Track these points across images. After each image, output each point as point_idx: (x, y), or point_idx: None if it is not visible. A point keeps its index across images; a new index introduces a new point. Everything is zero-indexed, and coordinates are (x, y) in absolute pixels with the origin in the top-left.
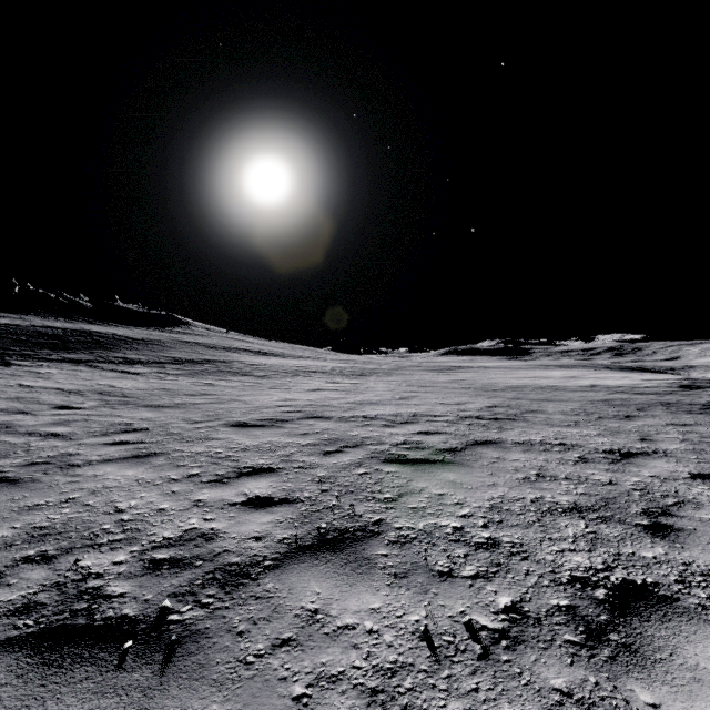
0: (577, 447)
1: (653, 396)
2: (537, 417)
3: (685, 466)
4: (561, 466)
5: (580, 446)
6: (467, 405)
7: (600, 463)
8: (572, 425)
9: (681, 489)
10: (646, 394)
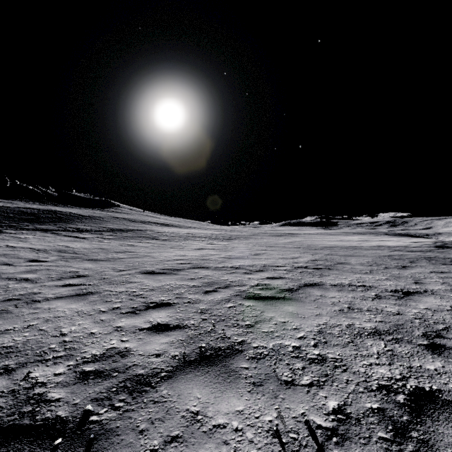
0: (373, 288)
1: (419, 253)
2: (345, 267)
3: (446, 301)
4: (364, 301)
5: (375, 287)
6: (298, 259)
7: (390, 299)
8: (369, 272)
9: (447, 318)
10: (414, 251)
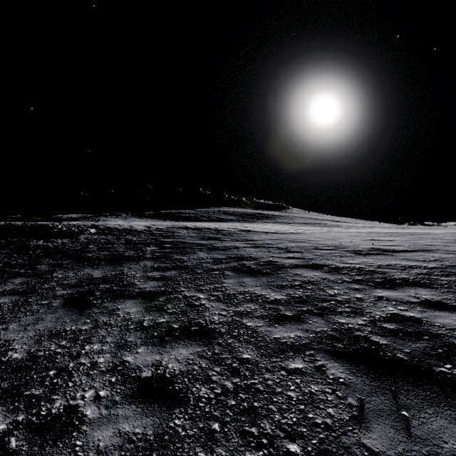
0: None
1: None
2: None
3: None
4: None
5: None
6: None
7: None
8: None
9: None
10: None
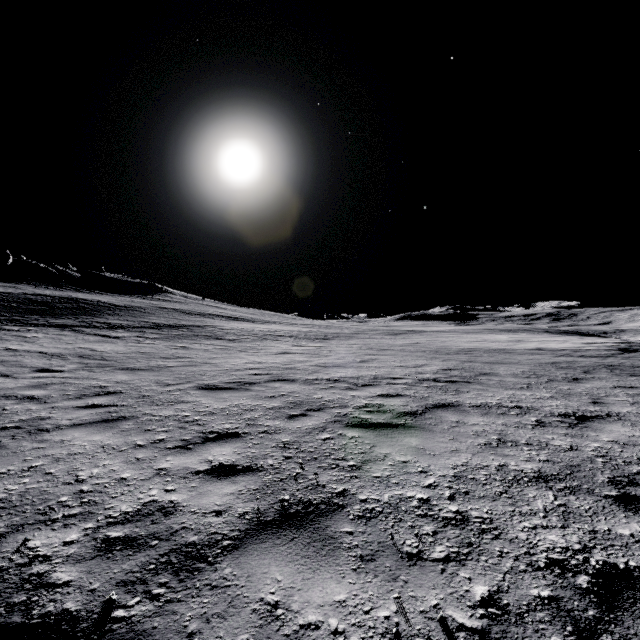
0: (533, 410)
1: (596, 359)
2: (491, 380)
3: None
4: (521, 430)
5: (536, 409)
6: (424, 368)
7: (558, 427)
8: (525, 387)
9: None
10: (589, 357)
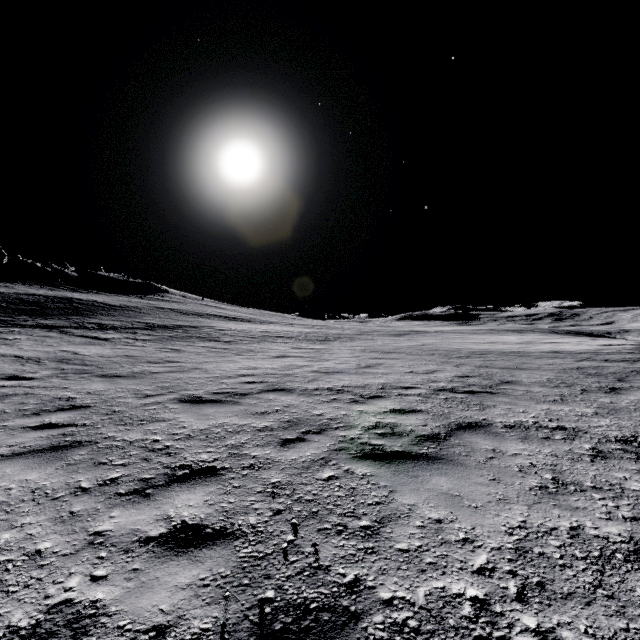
0: (581, 433)
1: (624, 364)
2: (516, 390)
3: None
4: (578, 465)
5: (584, 431)
6: (436, 374)
7: (624, 459)
8: (559, 400)
9: None
10: (614, 361)
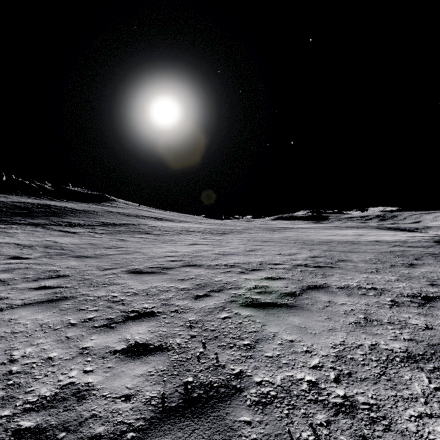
0: (386, 291)
1: (421, 249)
2: (348, 265)
3: None
4: (381, 310)
5: (388, 290)
6: (296, 255)
7: (410, 306)
8: (375, 272)
9: None
10: (415, 247)
